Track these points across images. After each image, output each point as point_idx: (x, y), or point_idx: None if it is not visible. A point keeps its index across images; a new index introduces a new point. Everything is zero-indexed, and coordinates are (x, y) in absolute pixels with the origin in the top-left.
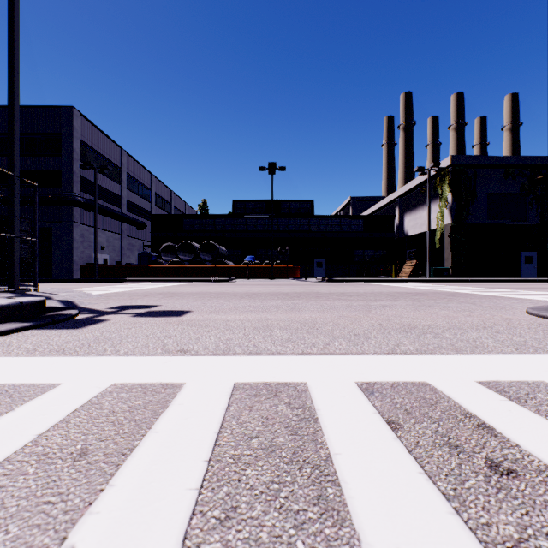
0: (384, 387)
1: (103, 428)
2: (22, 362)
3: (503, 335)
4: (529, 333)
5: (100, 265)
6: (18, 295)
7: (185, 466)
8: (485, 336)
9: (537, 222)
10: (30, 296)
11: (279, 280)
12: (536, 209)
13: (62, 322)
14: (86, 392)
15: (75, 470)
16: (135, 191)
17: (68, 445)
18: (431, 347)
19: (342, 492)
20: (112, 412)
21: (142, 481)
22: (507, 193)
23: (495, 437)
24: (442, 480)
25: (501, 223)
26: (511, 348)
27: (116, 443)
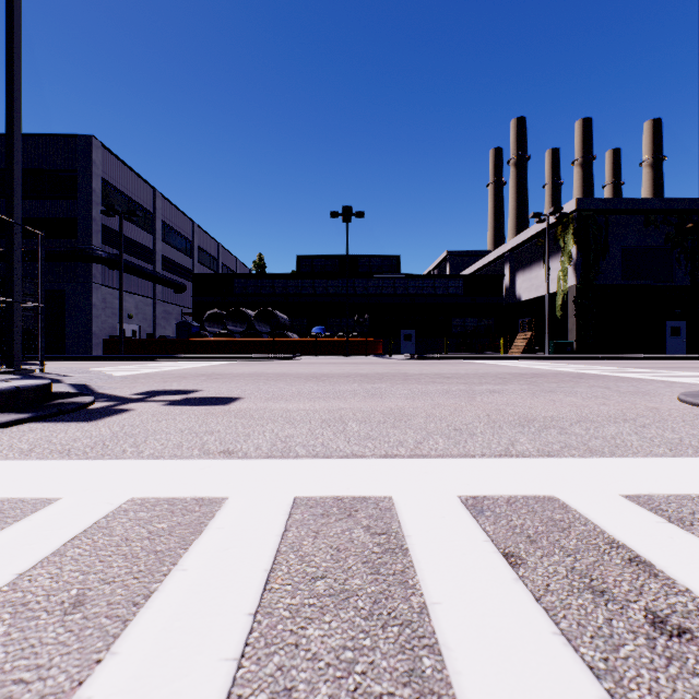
0: (498, 503)
1: (110, 564)
2: (12, 468)
3: (650, 430)
4: (685, 428)
5: (127, 338)
6: (15, 378)
7: (221, 622)
8: (626, 431)
9: (686, 283)
10: (31, 379)
11: (356, 357)
12: (685, 266)
13: (72, 412)
14: (93, 511)
15: (64, 629)
16: (172, 243)
17: (59, 590)
18: (557, 446)
19: (445, 665)
20: (125, 540)
21: (158, 647)
22: (648, 247)
23: (655, 577)
24: (586, 645)
25: (640, 285)
26: (663, 448)
27: (127, 587)
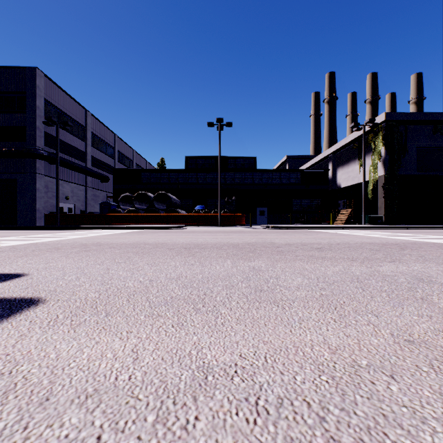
0: None
1: None
2: None
3: None
4: None
5: (63, 213)
6: None
7: None
8: None
9: None
10: None
11: (226, 227)
12: None
13: None
14: None
15: None
16: (99, 148)
17: None
18: None
19: None
20: None
21: None
22: (435, 148)
23: None
24: None
25: (430, 175)
26: None
27: None
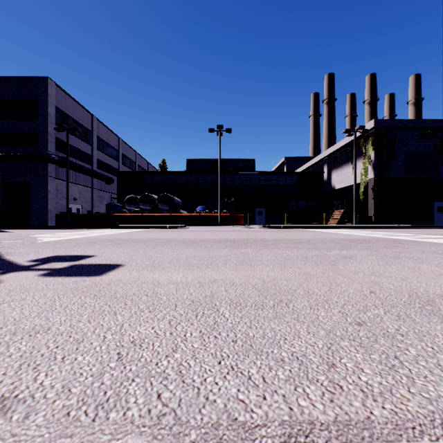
0: None
1: None
2: None
3: None
4: None
5: (72, 213)
6: None
7: None
8: None
9: None
10: None
11: (226, 226)
12: None
13: None
14: None
15: None
16: (104, 151)
17: None
18: None
19: None
20: None
21: None
22: (422, 152)
23: None
24: None
25: (417, 178)
26: None
27: None
